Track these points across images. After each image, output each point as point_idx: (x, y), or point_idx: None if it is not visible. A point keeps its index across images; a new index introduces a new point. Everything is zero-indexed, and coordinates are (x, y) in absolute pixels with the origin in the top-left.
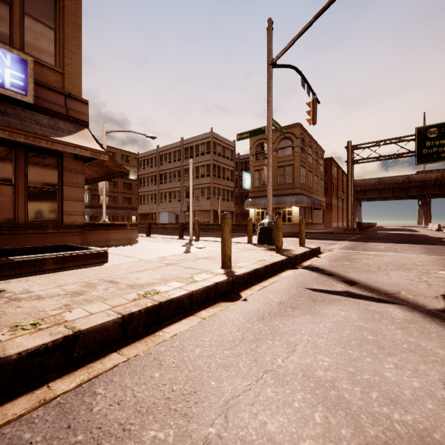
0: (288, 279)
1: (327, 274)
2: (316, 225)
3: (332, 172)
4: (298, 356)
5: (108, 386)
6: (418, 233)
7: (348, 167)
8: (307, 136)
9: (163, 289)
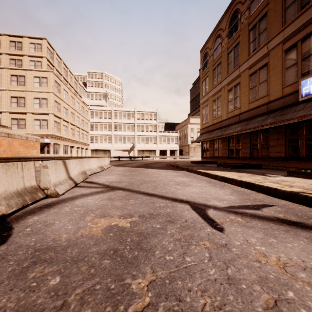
0: (308, 209)
1: None
2: None
3: None
4: (210, 188)
5: (218, 182)
6: None
7: None
8: None
9: (266, 183)
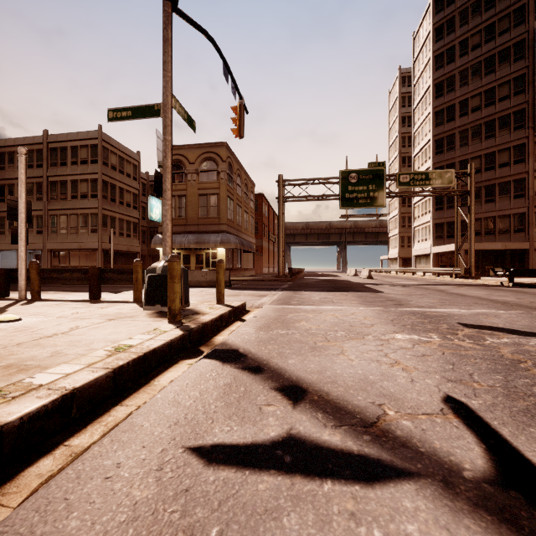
0: (158, 410)
1: (251, 370)
2: (245, 271)
3: (263, 211)
4: None
5: None
6: (341, 279)
7: (280, 205)
8: (236, 162)
9: None
